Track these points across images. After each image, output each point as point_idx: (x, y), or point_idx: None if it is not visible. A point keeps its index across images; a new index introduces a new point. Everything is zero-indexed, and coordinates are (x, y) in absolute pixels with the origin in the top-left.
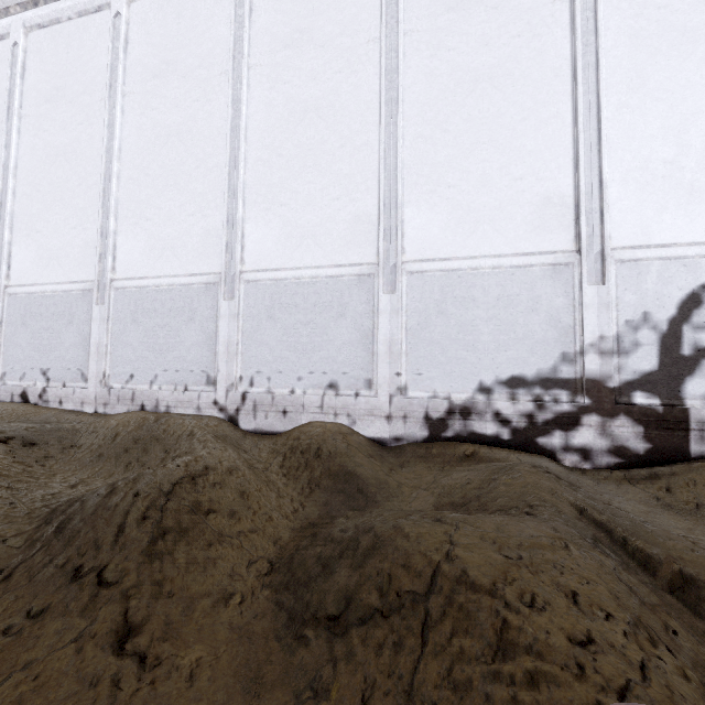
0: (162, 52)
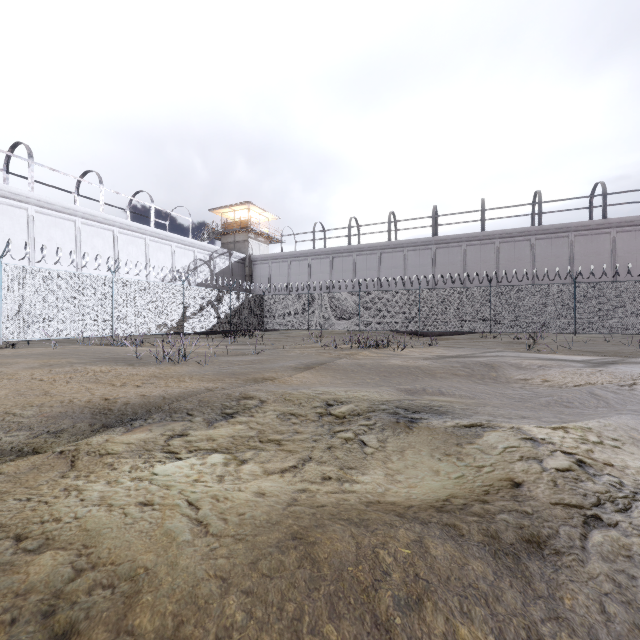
0: None
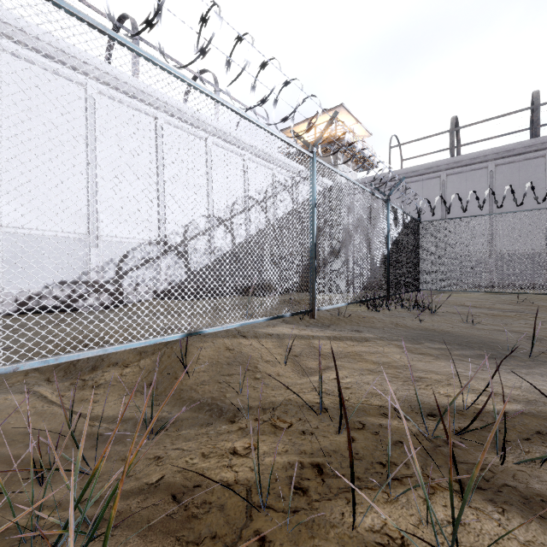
0: None
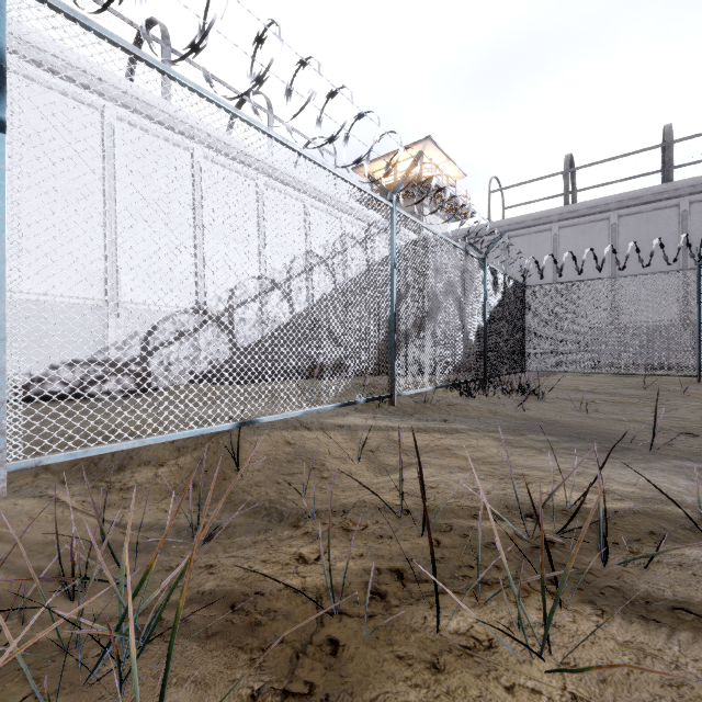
0: None
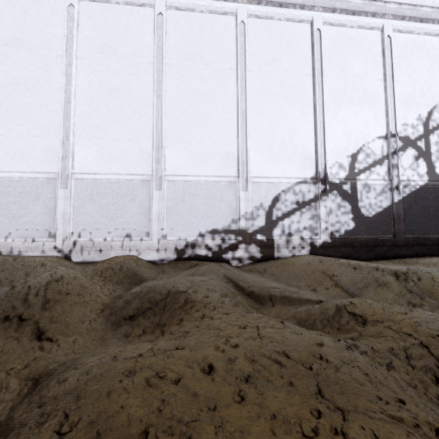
0: (12, 31)
